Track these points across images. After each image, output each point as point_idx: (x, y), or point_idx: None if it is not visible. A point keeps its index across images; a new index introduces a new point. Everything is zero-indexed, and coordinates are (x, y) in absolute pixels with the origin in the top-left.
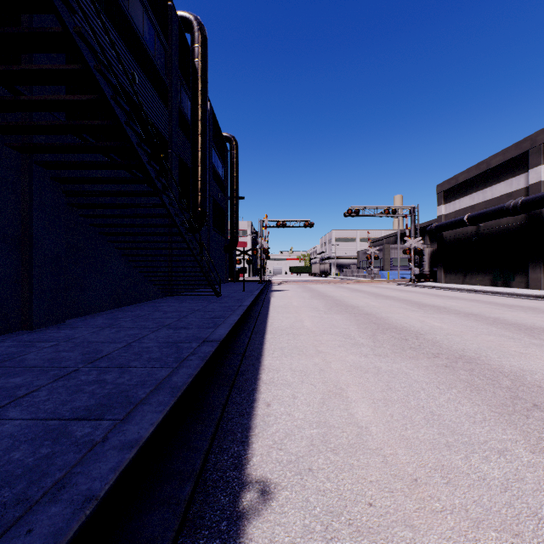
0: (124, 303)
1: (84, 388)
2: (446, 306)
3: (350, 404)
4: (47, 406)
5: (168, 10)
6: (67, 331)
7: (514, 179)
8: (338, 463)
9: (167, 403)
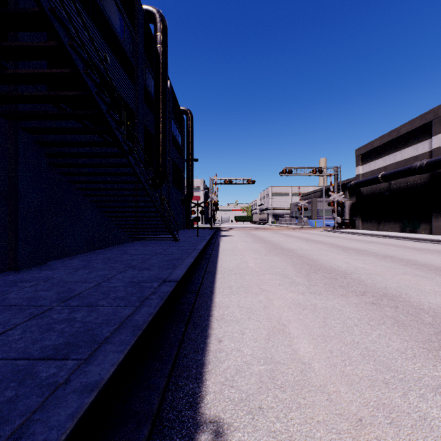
0: (98, 247)
1: (55, 326)
2: (366, 249)
3: (293, 340)
4: (18, 345)
5: (135, 4)
6: (47, 271)
7: (420, 144)
8: (286, 401)
9: (128, 342)
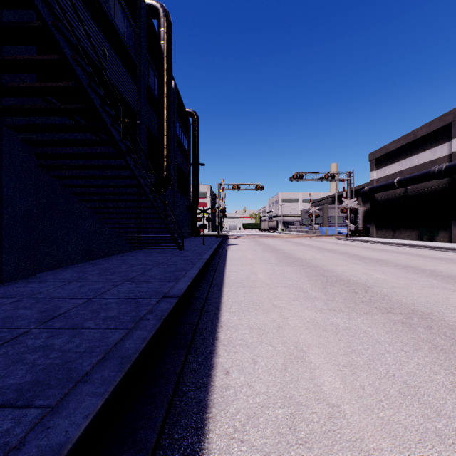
0: (95, 257)
1: (26, 356)
2: (383, 259)
3: (315, 371)
4: None
5: None
6: (35, 285)
7: (438, 148)
8: None
9: (111, 380)
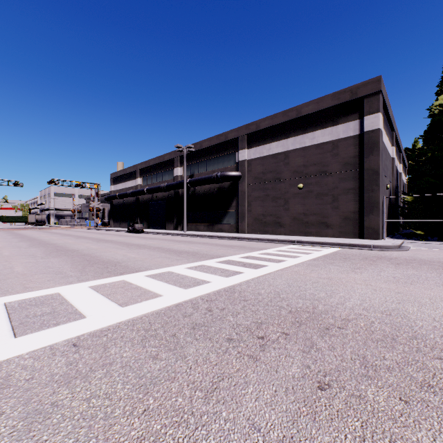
0: None
1: None
2: (78, 235)
3: None
4: None
5: None
6: None
7: (134, 181)
8: None
9: None
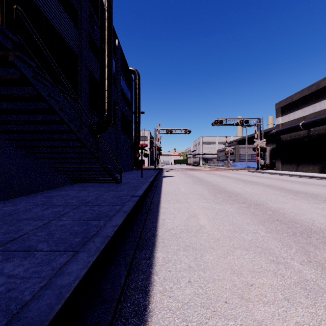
0: (20, 193)
1: None
2: (315, 193)
3: None
4: None
5: None
6: None
7: None
8: None
9: None
